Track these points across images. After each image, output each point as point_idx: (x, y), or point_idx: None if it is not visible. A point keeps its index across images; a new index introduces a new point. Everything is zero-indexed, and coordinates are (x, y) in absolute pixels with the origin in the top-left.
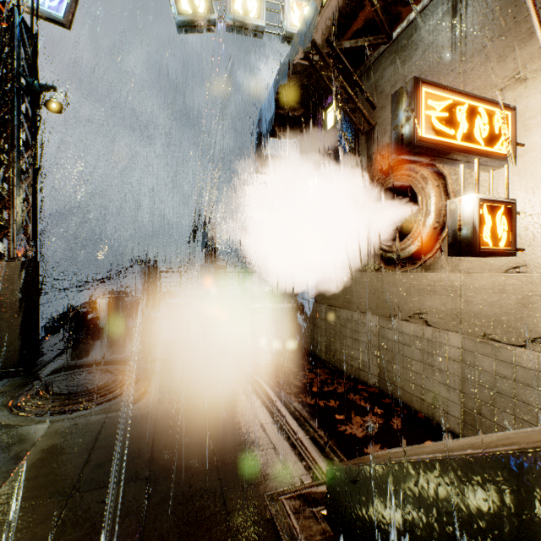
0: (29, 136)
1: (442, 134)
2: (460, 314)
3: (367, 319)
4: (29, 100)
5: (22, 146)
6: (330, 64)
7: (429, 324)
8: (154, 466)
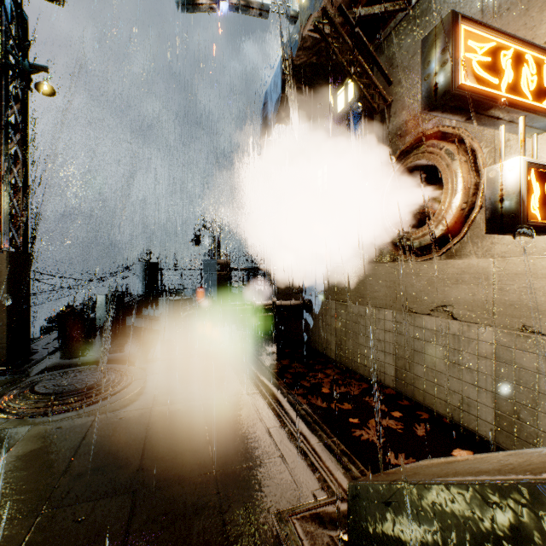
0: (18, 119)
1: (484, 83)
2: (493, 304)
3: (382, 314)
4: (19, 81)
5: (10, 129)
6: (343, 34)
7: (456, 317)
8: (142, 477)
